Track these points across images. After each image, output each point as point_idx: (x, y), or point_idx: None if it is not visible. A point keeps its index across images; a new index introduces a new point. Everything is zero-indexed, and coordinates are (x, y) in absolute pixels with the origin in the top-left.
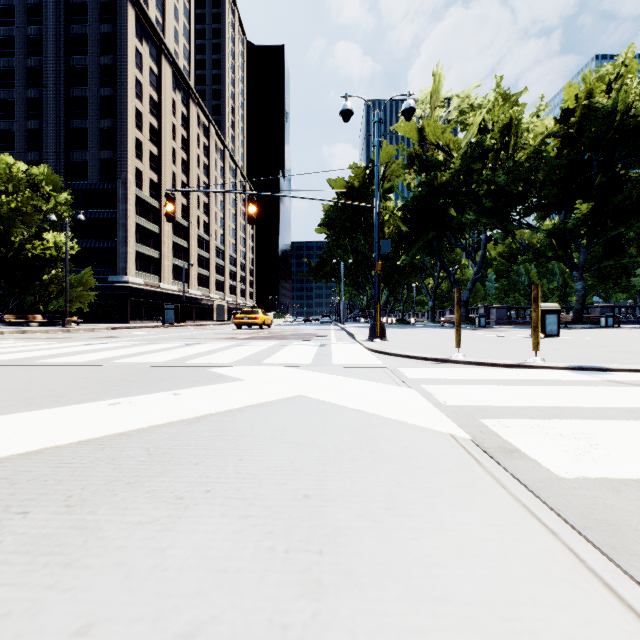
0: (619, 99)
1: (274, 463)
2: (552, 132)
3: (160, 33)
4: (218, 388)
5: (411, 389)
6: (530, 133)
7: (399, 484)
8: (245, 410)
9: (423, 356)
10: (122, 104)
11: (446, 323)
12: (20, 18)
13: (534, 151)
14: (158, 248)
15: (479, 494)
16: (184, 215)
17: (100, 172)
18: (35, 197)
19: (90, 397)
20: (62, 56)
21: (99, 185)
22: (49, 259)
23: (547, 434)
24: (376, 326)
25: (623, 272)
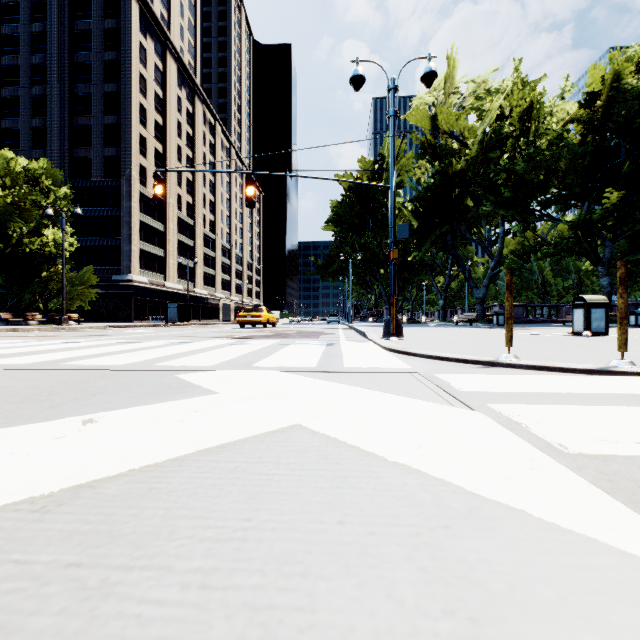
0: None
1: None
2: (575, 117)
3: (165, 28)
4: (166, 409)
5: (477, 413)
6: (553, 117)
7: None
8: (186, 462)
9: (461, 357)
10: (126, 100)
11: (460, 322)
12: (25, 15)
13: (557, 136)
14: (163, 246)
15: None
16: (190, 213)
17: (104, 169)
18: (33, 192)
19: None
20: (66, 52)
21: (103, 182)
22: (48, 256)
23: None
24: (392, 322)
25: None
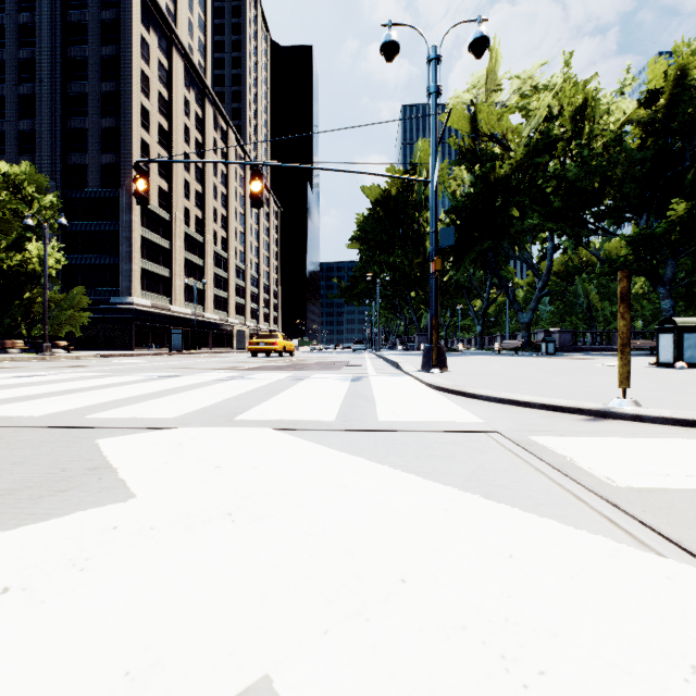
0: None
1: None
2: (633, 119)
3: (170, 22)
4: None
5: None
6: (611, 115)
7: None
8: None
9: (550, 403)
10: (126, 100)
11: (503, 350)
12: (11, 4)
13: (615, 138)
14: (168, 266)
15: None
16: (199, 229)
17: (101, 178)
18: (13, 200)
19: None
20: (58, 46)
21: (100, 193)
22: (31, 274)
23: None
24: (434, 351)
25: None
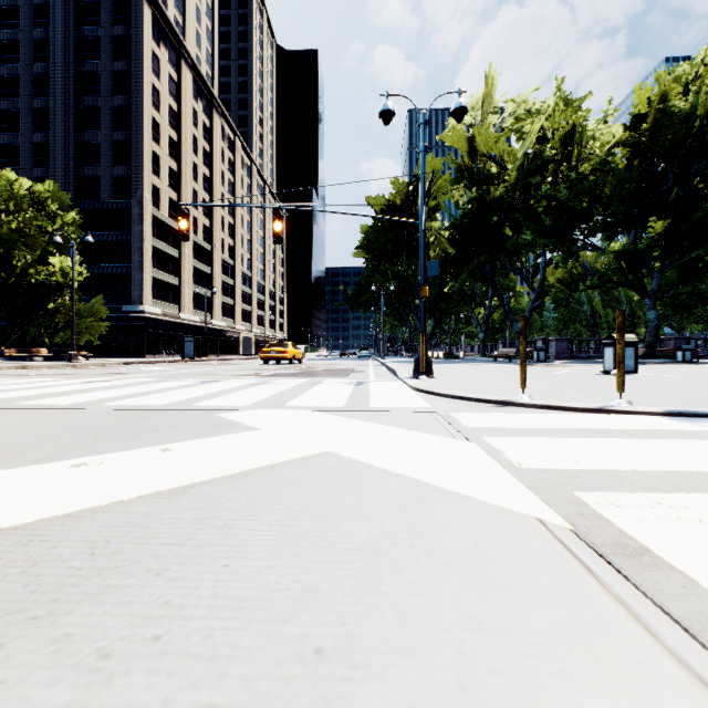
0: (699, 102)
1: (276, 574)
2: (621, 141)
3: (180, 35)
4: (222, 441)
5: (471, 443)
6: (596, 141)
7: (474, 623)
8: (251, 475)
9: (480, 397)
10: (138, 114)
11: (500, 357)
12: (25, 20)
13: (601, 162)
14: (178, 274)
15: (614, 650)
16: (207, 238)
17: (113, 190)
18: (39, 217)
19: (55, 453)
20: (71, 61)
21: (112, 204)
22: (55, 286)
23: (681, 520)
24: (422, 361)
25: (699, 300)
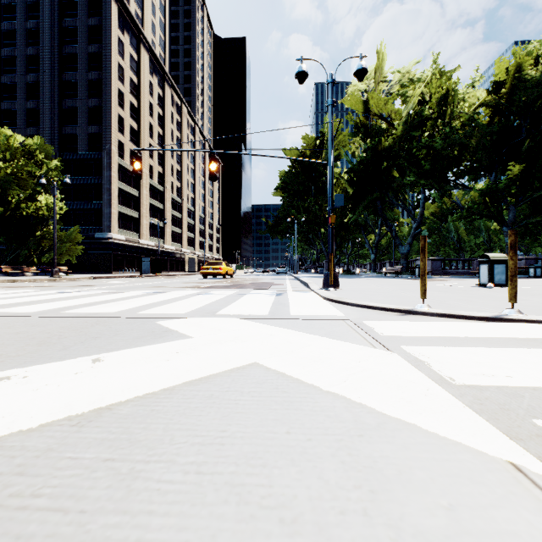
0: None
1: None
2: (484, 102)
3: (139, 25)
4: (154, 350)
5: (392, 353)
6: (465, 102)
7: None
8: (175, 391)
9: (385, 307)
10: (107, 86)
11: (388, 273)
12: (21, 14)
13: (469, 118)
14: (138, 209)
15: None
16: (160, 181)
17: (88, 144)
18: (29, 164)
19: None
20: (56, 45)
21: (87, 155)
22: (41, 218)
23: None
24: (330, 276)
25: None
